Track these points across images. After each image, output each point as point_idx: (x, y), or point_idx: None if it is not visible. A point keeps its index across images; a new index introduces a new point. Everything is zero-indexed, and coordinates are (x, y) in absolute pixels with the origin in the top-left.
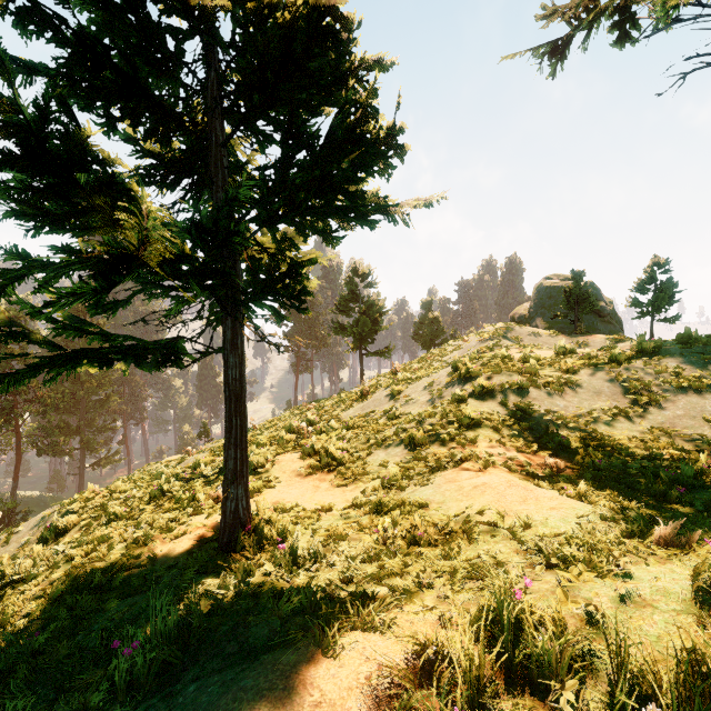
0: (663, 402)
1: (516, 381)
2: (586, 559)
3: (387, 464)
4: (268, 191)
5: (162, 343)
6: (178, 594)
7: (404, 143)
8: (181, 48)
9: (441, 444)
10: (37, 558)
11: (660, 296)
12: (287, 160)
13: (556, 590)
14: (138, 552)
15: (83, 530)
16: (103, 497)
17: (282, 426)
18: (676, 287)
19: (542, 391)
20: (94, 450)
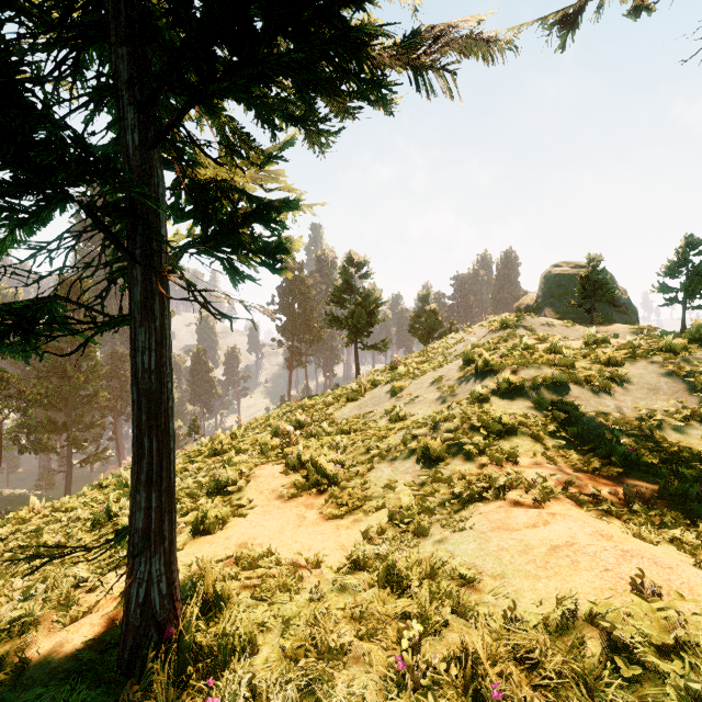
0: None
1: (550, 375)
2: None
3: (395, 486)
4: (197, 25)
5: (16, 307)
6: None
7: None
8: None
9: (466, 459)
10: None
11: (696, 279)
12: None
13: None
14: (1, 653)
15: (4, 566)
16: (43, 517)
17: (269, 426)
18: None
19: (584, 388)
20: (82, 447)
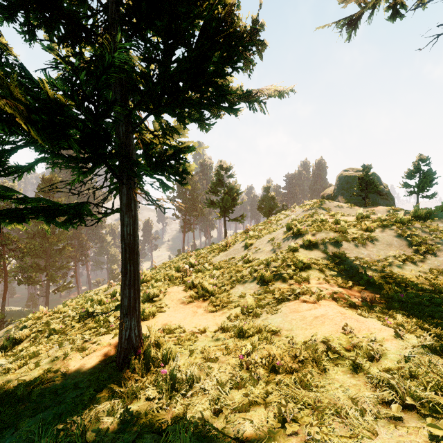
0: (437, 251)
1: (332, 237)
2: None
3: (244, 296)
4: (154, 84)
5: (71, 206)
6: (74, 416)
7: (264, 42)
8: None
9: (283, 281)
10: None
11: (423, 180)
12: (168, 53)
13: None
14: (56, 367)
15: (32, 341)
16: (49, 316)
17: (173, 266)
18: (434, 174)
19: (351, 244)
20: (55, 281)
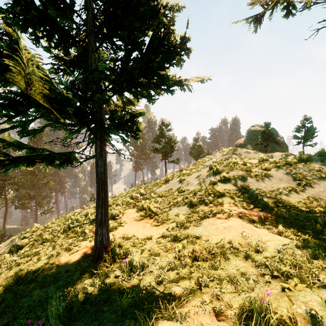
0: (313, 184)
1: (241, 174)
2: (297, 275)
3: (178, 215)
4: (118, 74)
5: (63, 154)
6: (69, 287)
7: (190, 48)
8: (73, 0)
9: (205, 205)
10: (2, 263)
11: (307, 134)
12: (127, 56)
13: (282, 295)
14: (52, 261)
15: (30, 247)
16: (41, 230)
17: (128, 195)
18: (315, 129)
19: (254, 179)
20: (42, 206)
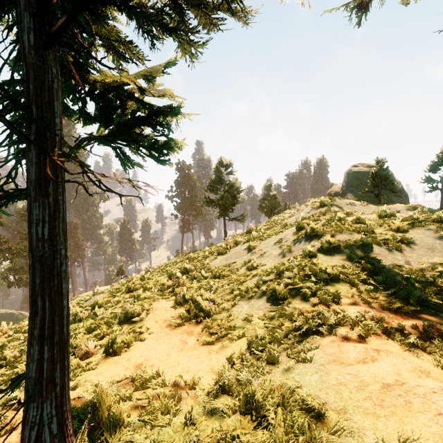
0: None
1: (358, 239)
2: None
3: (251, 319)
4: None
5: None
6: None
7: None
8: None
9: (302, 299)
10: None
11: None
12: None
13: None
14: None
15: None
16: (8, 336)
17: (167, 271)
18: None
19: (383, 247)
20: None
